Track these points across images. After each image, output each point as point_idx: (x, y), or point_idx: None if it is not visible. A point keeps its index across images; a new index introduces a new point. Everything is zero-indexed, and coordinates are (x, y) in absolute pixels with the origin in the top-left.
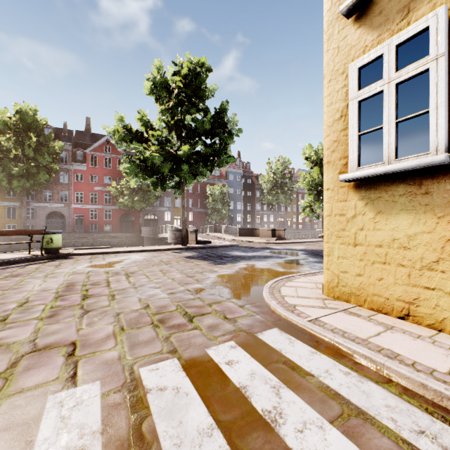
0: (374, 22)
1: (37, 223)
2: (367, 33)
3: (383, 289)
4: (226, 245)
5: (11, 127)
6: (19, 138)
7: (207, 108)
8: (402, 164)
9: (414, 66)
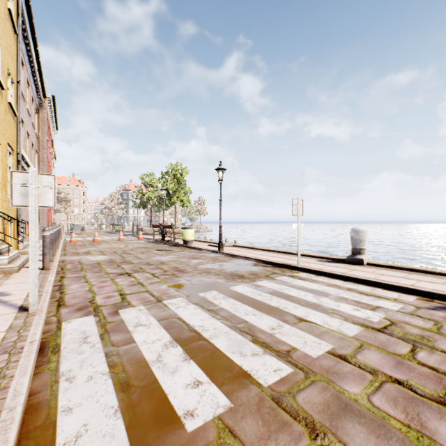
0: None
1: None
2: None
3: None
4: None
5: None
6: None
7: None
8: None
9: None
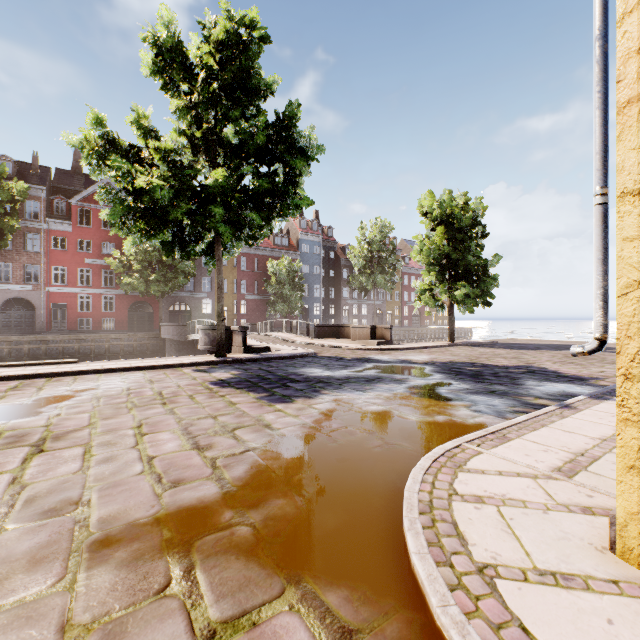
0: None
1: None
2: None
3: None
4: (295, 355)
5: None
6: None
7: None
8: None
9: None
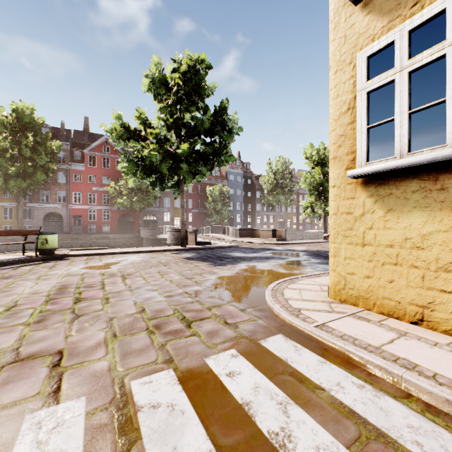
0: (384, 7)
1: (34, 223)
2: (376, 19)
3: (394, 292)
4: (226, 246)
5: (7, 126)
6: (15, 138)
7: (206, 106)
8: (416, 157)
9: (429, 52)
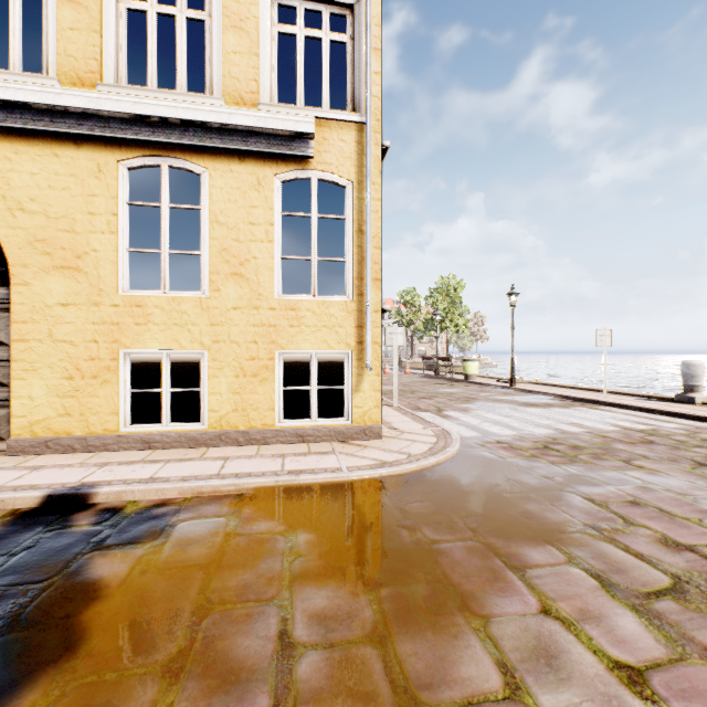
0: None
1: None
2: None
3: None
4: None
5: None
6: None
7: None
8: None
9: None
